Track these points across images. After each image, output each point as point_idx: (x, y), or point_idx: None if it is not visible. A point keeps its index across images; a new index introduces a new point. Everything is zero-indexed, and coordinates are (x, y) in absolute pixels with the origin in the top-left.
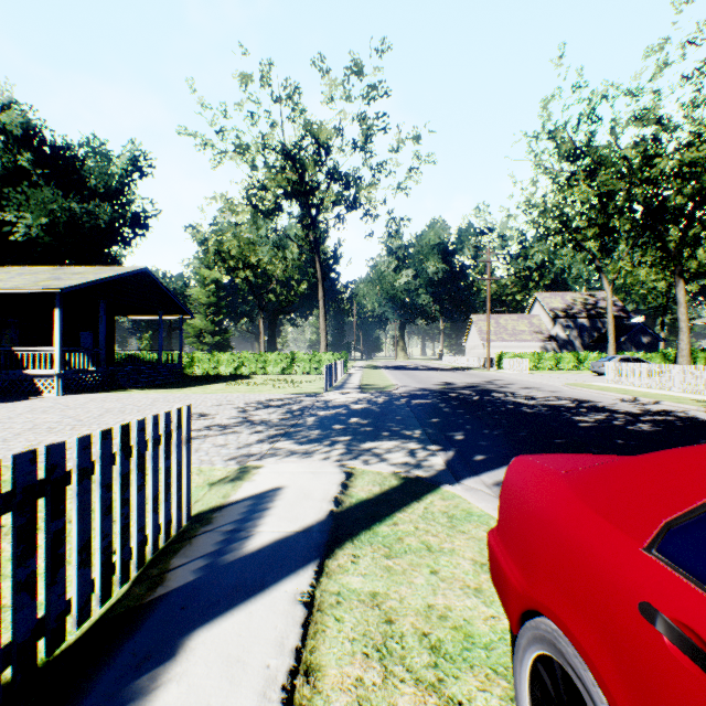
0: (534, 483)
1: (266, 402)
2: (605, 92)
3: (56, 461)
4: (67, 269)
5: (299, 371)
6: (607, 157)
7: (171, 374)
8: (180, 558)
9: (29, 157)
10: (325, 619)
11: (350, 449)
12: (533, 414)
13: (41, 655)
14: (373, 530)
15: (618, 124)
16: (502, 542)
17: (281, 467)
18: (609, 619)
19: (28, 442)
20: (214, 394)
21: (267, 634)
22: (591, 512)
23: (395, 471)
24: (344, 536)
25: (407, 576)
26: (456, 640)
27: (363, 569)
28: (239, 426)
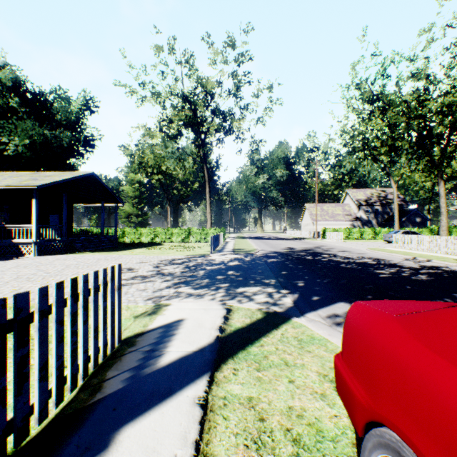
0: (373, 323)
1: (172, 260)
2: (392, 58)
3: (22, 306)
4: (41, 173)
5: (193, 240)
6: (393, 101)
7: (110, 242)
8: (113, 371)
9: (17, 100)
10: (216, 418)
11: (228, 292)
12: (348, 268)
13: (11, 446)
14: (247, 350)
15: (401, 79)
16: (347, 365)
17: (183, 305)
18: (454, 441)
19: (13, 288)
20: (138, 255)
21: (174, 430)
22: (426, 349)
23: (260, 308)
24: (227, 355)
25: (272, 384)
26: (310, 434)
27: (241, 379)
28: (154, 276)
